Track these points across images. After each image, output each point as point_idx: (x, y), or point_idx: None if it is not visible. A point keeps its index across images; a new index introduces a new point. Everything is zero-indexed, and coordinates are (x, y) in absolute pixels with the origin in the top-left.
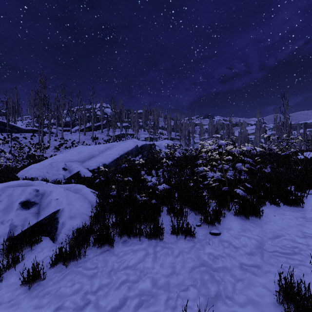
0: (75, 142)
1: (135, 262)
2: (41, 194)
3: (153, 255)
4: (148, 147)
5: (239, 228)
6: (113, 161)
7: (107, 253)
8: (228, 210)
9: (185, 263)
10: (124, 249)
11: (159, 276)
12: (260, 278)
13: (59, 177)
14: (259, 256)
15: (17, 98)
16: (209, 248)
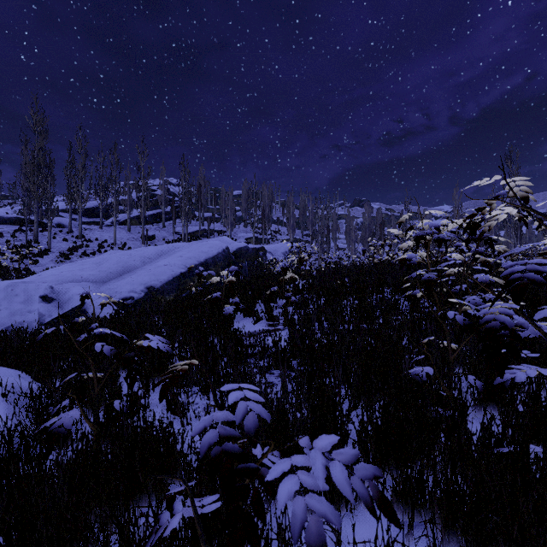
0: (107, 243)
1: None
2: None
3: None
4: (252, 255)
5: None
6: (172, 281)
7: None
8: None
9: None
10: None
11: None
12: None
13: (28, 318)
14: None
15: None
16: None
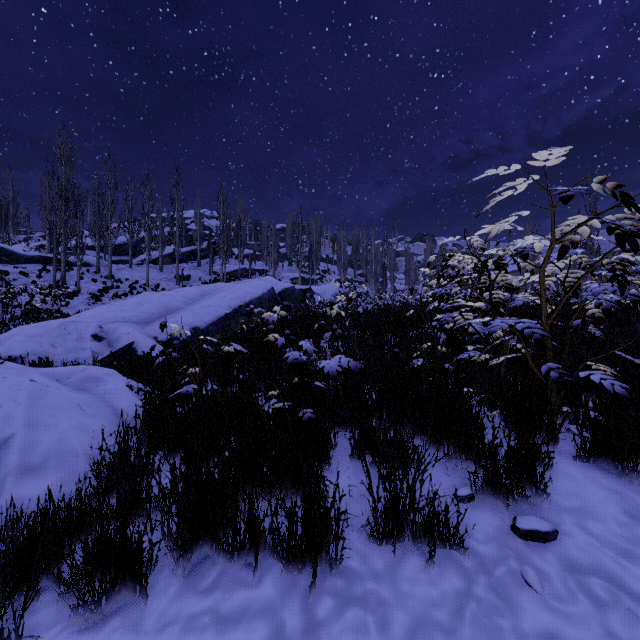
0: (139, 284)
1: None
2: None
3: None
4: (299, 297)
5: (618, 512)
6: (217, 322)
7: (116, 627)
8: (556, 441)
9: None
10: (185, 608)
11: None
12: None
13: (82, 356)
14: None
15: (14, 191)
16: (535, 605)
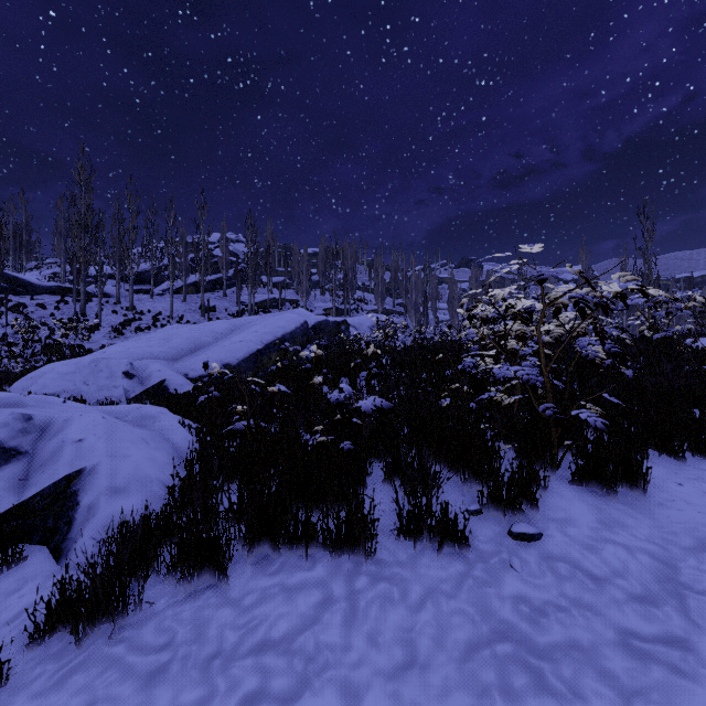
0: (162, 316)
1: (290, 628)
2: (39, 429)
3: (347, 603)
4: (333, 330)
5: (592, 520)
6: (249, 358)
7: (209, 596)
8: (555, 468)
9: (445, 629)
10: (259, 584)
11: (366, 675)
12: (702, 688)
13: (115, 394)
14: (675, 608)
15: (27, 216)
16: (515, 580)
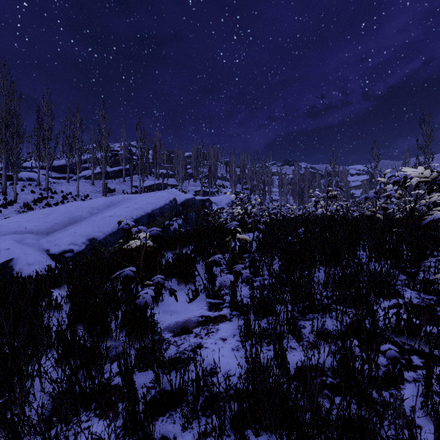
0: (71, 195)
1: None
2: None
3: None
4: (199, 206)
5: None
6: (116, 232)
7: None
8: None
9: None
10: None
11: None
12: None
13: None
14: None
15: None
16: None
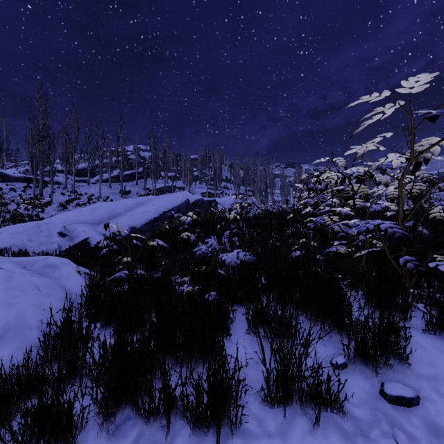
0: (94, 197)
1: None
2: None
3: None
4: (206, 206)
5: None
6: (148, 223)
7: None
8: (409, 318)
9: None
10: None
11: None
12: None
13: (51, 247)
14: None
15: (7, 132)
16: None
